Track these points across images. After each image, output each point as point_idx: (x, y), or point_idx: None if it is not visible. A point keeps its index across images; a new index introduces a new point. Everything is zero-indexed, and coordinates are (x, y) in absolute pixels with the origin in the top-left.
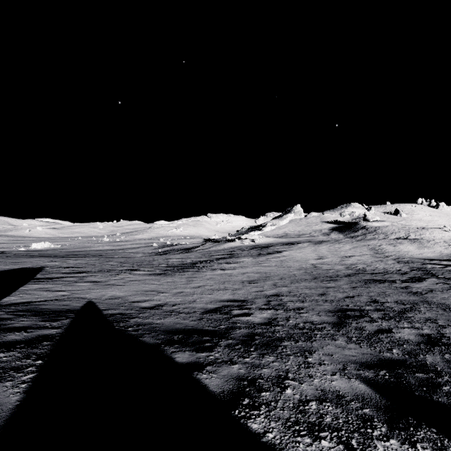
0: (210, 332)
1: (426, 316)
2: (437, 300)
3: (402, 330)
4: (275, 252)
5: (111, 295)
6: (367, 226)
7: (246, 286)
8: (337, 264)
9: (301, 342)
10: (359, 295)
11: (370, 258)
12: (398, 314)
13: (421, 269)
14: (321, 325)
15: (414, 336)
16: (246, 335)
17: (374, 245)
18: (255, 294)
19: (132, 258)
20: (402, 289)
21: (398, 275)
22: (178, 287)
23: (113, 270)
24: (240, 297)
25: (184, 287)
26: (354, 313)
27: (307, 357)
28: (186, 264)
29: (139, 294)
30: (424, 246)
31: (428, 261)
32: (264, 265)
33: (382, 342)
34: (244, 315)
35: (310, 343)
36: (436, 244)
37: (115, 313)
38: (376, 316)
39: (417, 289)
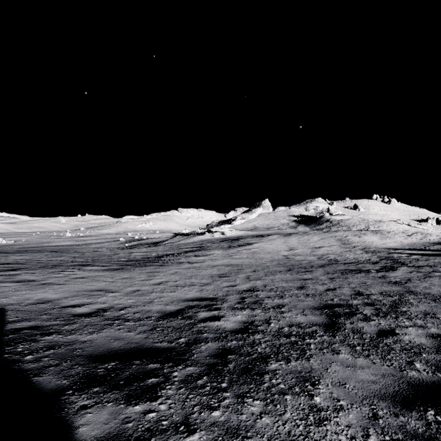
0: (161, 353)
1: (422, 310)
2: (421, 290)
3: (406, 331)
4: (246, 244)
5: (39, 298)
6: (331, 219)
7: (216, 280)
8: (308, 255)
9: (295, 360)
10: (340, 287)
11: (339, 248)
12: (391, 309)
13: (389, 258)
14: (311, 328)
15: (424, 338)
16: (216, 354)
17: (341, 236)
18: (226, 289)
19: (89, 253)
20: (381, 279)
21: (370, 265)
22: (135, 284)
23: (58, 266)
24: (209, 293)
25: (143, 283)
26: (344, 310)
27: (312, 395)
28: (150, 258)
29: (80, 295)
30: (386, 236)
31: (392, 251)
32: (235, 257)
33: (394, 350)
34: (213, 319)
35: (307, 362)
36: (396, 235)
37: (26, 326)
38: (369, 312)
39: (395, 279)
